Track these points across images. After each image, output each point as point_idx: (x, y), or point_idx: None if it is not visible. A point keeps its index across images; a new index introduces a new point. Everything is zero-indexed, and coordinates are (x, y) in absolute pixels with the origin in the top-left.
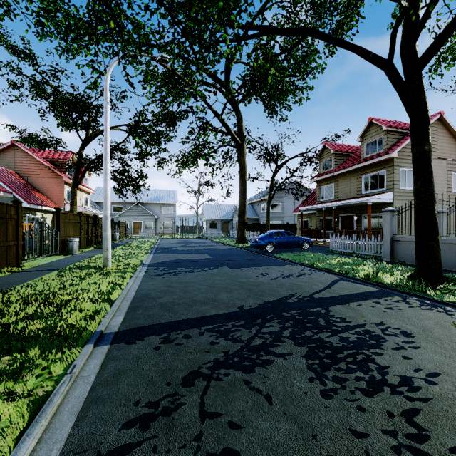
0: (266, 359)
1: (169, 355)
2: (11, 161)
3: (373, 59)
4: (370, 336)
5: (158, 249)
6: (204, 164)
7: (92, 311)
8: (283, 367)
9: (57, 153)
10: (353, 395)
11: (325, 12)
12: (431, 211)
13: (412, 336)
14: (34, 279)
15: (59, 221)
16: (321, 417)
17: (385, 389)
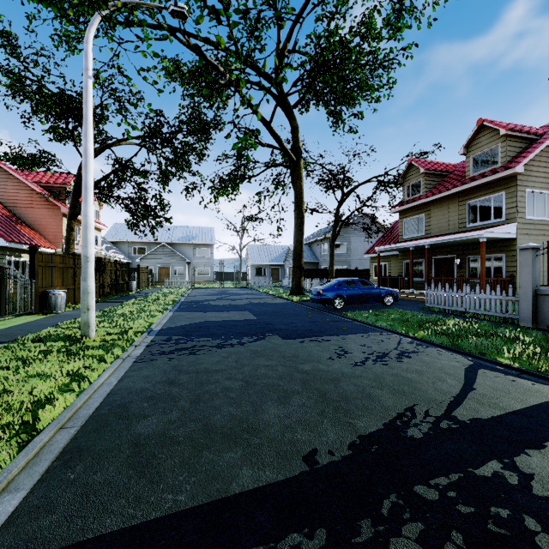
0: None
1: None
2: None
3: None
4: None
5: (183, 304)
6: (236, 158)
7: None
8: None
9: (54, 176)
10: None
11: None
12: None
13: None
14: None
15: (35, 266)
16: None
17: None
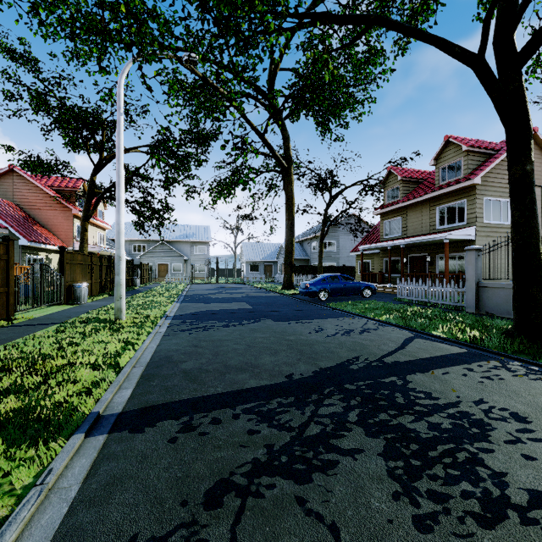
0: (328, 459)
1: (188, 453)
2: (9, 190)
3: (459, 54)
4: (470, 421)
5: (187, 297)
6: (242, 189)
7: (91, 381)
8: (353, 473)
9: (65, 180)
10: (464, 525)
11: None
12: (534, 250)
13: (528, 421)
14: (25, 336)
15: (64, 263)
16: None
17: (509, 514)
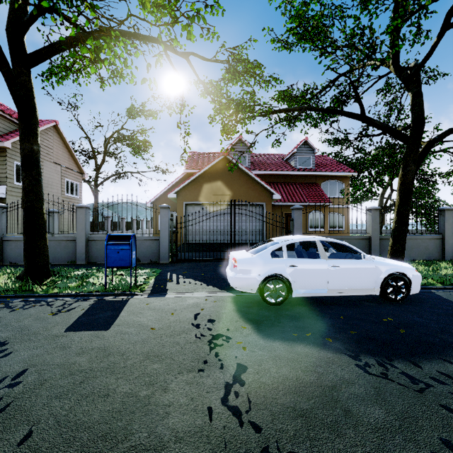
0: None
1: None
2: None
3: None
4: None
5: None
6: None
7: None
8: None
9: None
10: None
11: None
12: (40, 211)
13: (6, 344)
14: None
15: None
16: None
17: None
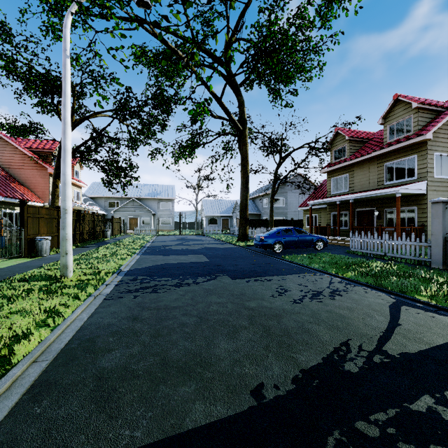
0: None
1: None
2: None
3: None
4: None
5: (149, 249)
6: (191, 122)
7: None
8: None
9: (42, 143)
10: None
11: None
12: None
13: None
14: None
15: (24, 217)
16: None
17: None
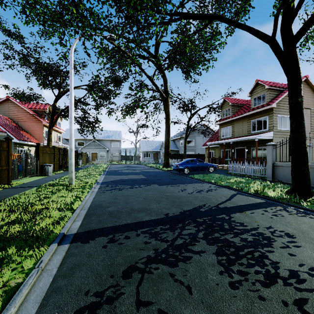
0: (186, 256)
1: (113, 253)
2: (6, 110)
3: (261, 36)
4: (263, 237)
5: (108, 172)
6: (140, 111)
7: (59, 217)
8: (199, 262)
9: (38, 105)
10: (254, 286)
11: (226, 4)
12: (303, 145)
13: (294, 237)
14: (19, 193)
15: (39, 152)
16: (231, 306)
17: (278, 281)
